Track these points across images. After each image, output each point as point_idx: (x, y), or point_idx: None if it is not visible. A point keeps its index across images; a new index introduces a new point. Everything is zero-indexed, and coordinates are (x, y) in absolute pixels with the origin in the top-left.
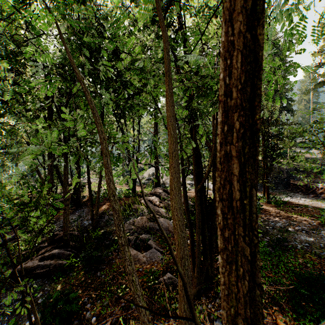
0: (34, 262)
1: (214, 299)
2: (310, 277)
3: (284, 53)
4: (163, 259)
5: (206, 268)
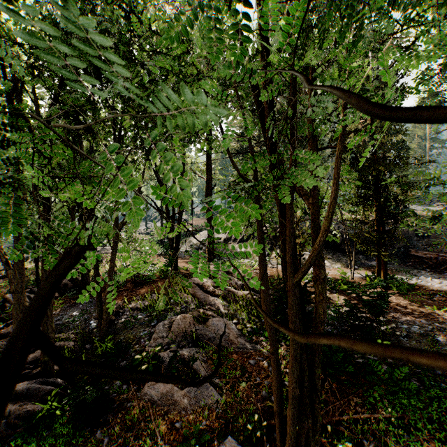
0: None
1: None
2: None
3: None
4: (220, 401)
5: (306, 433)
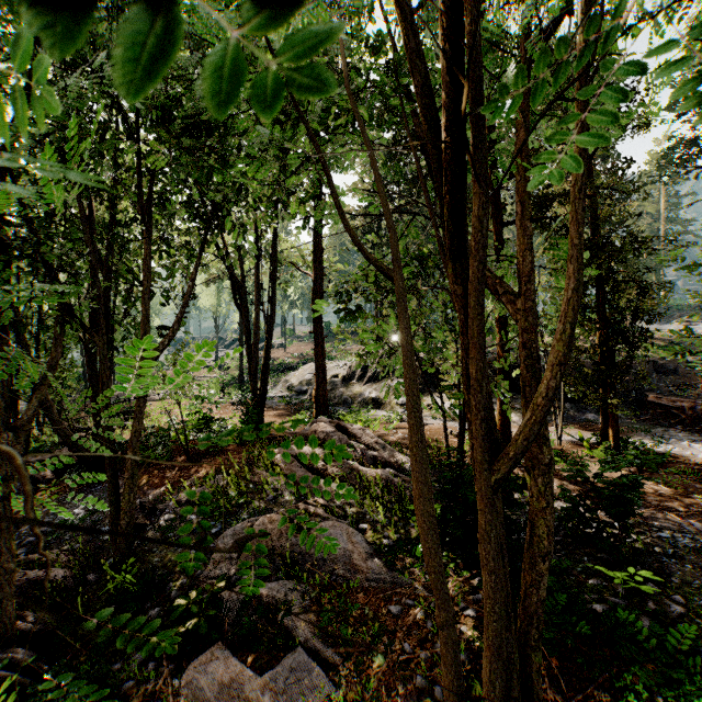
0: None
1: None
2: None
3: None
4: (335, 697)
5: None
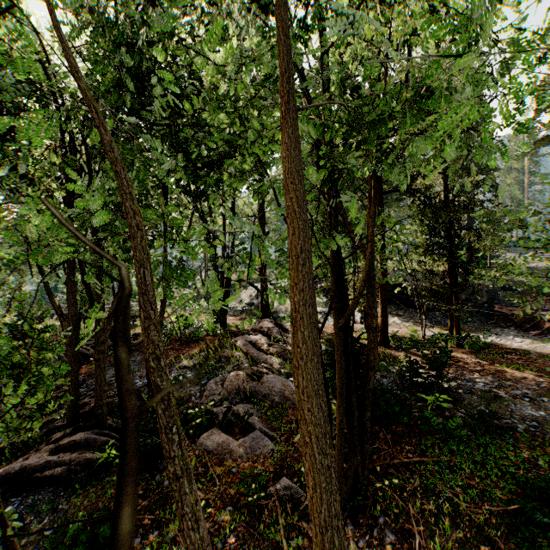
0: (40, 457)
1: (369, 530)
2: (547, 488)
3: (515, 58)
4: (275, 450)
5: (355, 470)
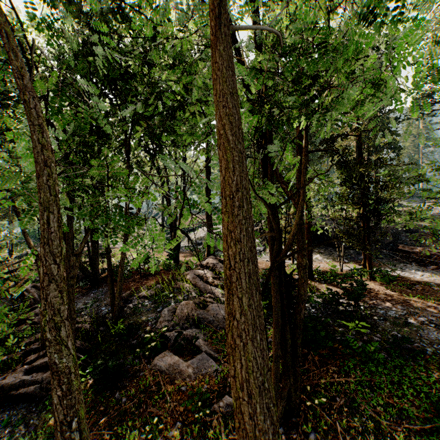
0: (16, 377)
1: None
2: None
3: None
4: (219, 370)
5: (288, 390)
